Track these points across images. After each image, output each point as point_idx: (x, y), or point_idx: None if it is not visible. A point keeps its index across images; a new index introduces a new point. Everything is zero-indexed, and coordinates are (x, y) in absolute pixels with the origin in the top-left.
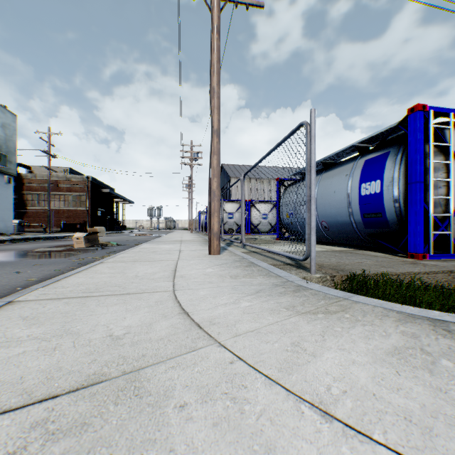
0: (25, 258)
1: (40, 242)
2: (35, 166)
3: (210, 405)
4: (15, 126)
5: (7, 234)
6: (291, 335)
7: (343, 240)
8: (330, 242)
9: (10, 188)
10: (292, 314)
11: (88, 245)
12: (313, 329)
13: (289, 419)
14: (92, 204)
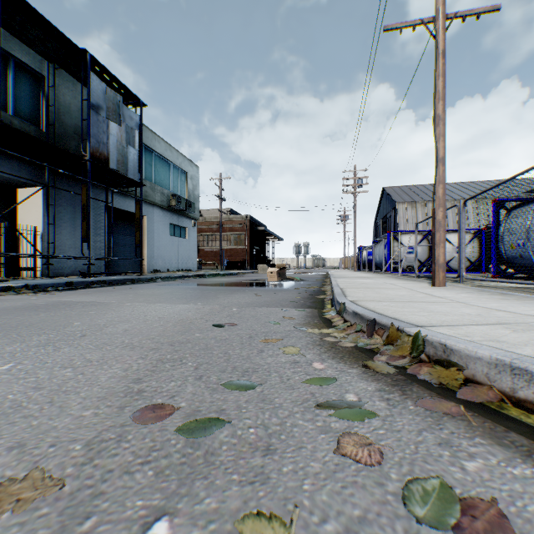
0: (250, 286)
1: (228, 277)
2: (204, 210)
3: None
4: (198, 177)
5: (193, 270)
6: None
7: None
8: None
9: (194, 231)
10: None
11: (279, 279)
12: None
13: None
14: (249, 242)
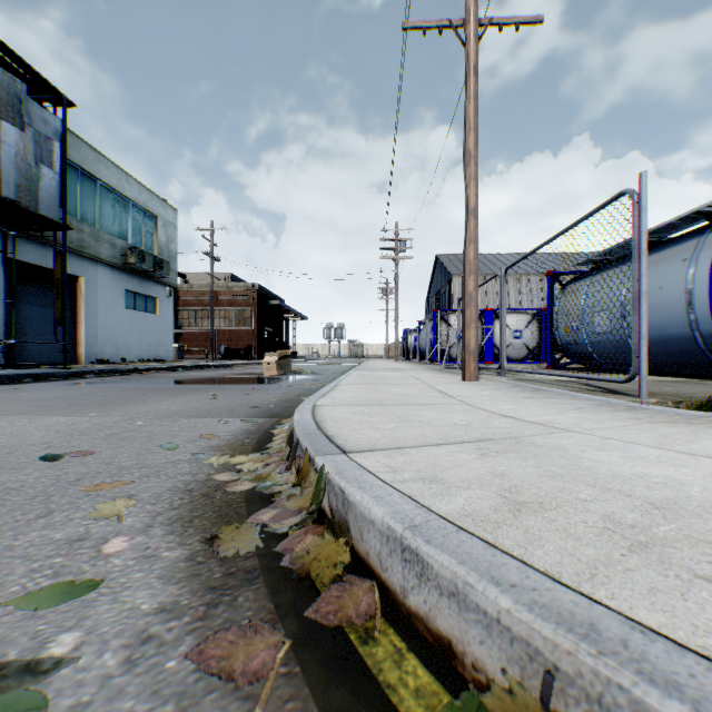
0: (227, 383)
1: (214, 370)
2: (190, 274)
3: (606, 452)
4: (176, 224)
5: (167, 361)
6: (652, 432)
7: (674, 367)
8: (647, 372)
9: (170, 303)
10: (641, 422)
11: (280, 373)
12: (677, 430)
13: (687, 460)
14: (257, 322)
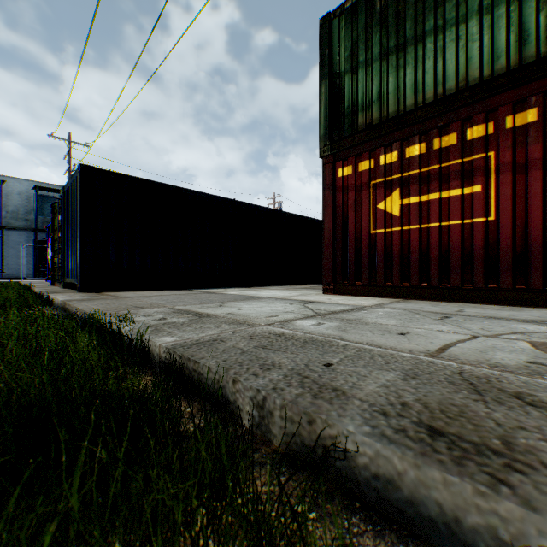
0: None
1: None
2: None
3: None
4: None
5: None
6: None
7: None
8: None
9: None
10: None
11: None
12: None
13: None
14: None
